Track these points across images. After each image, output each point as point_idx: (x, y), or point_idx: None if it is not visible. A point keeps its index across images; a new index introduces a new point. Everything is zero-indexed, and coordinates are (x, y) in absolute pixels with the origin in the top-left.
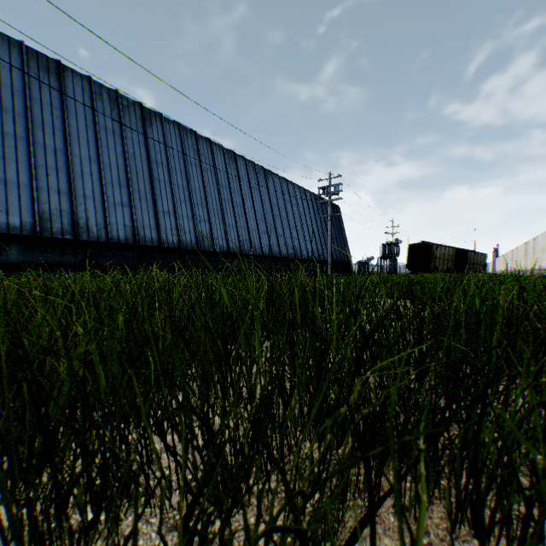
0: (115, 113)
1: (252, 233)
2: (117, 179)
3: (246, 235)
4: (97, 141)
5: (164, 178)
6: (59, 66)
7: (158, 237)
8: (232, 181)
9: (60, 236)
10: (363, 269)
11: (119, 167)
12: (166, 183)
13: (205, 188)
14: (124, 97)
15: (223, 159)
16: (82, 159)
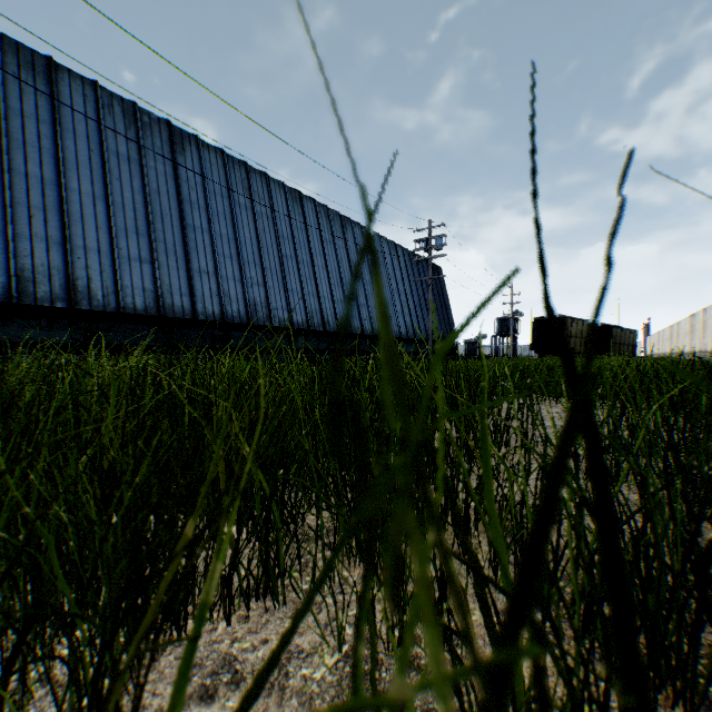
0: (132, 133)
1: (325, 302)
2: (133, 225)
3: (316, 305)
4: (105, 170)
5: (201, 225)
6: (50, 64)
7: (192, 306)
8: (297, 231)
9: (47, 304)
10: (473, 350)
11: (136, 208)
12: (204, 232)
13: (259, 239)
14: (145, 112)
15: (284, 200)
16: (82, 196)
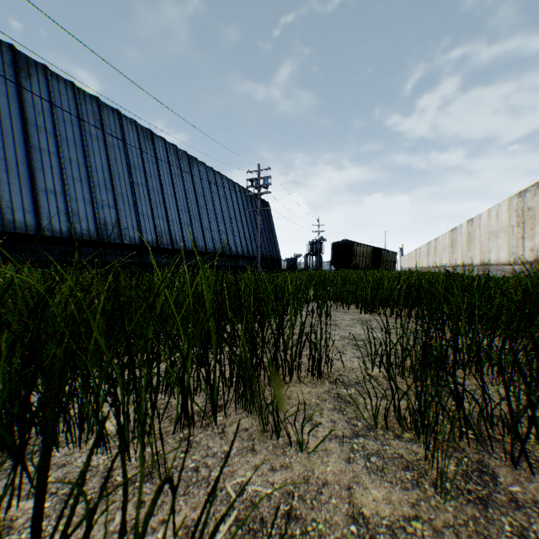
0: None
1: (173, 224)
2: None
3: (166, 227)
4: None
5: (49, 148)
6: None
7: (37, 223)
8: (148, 163)
9: None
10: (292, 265)
11: None
12: (53, 155)
13: (110, 167)
14: None
15: (136, 136)
16: None
